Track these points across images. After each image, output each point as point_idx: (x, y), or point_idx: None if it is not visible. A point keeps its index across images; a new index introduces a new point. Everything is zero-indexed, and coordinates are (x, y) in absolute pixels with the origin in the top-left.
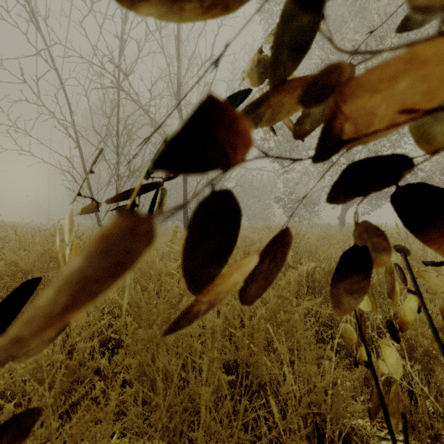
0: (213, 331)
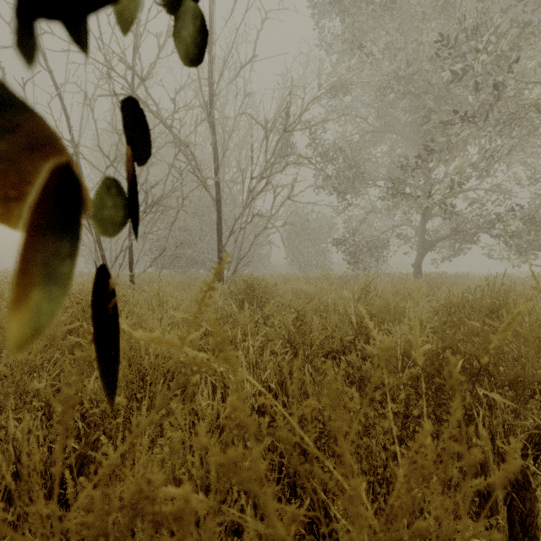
0: None
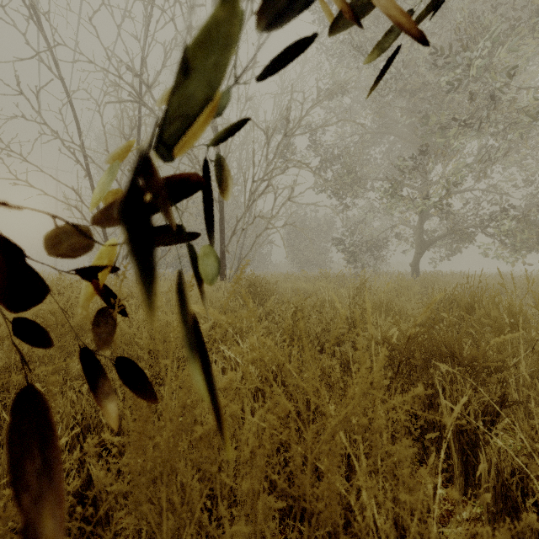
0: (253, 452)
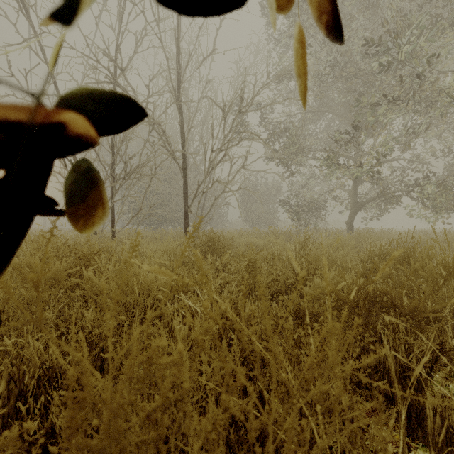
0: (205, 434)
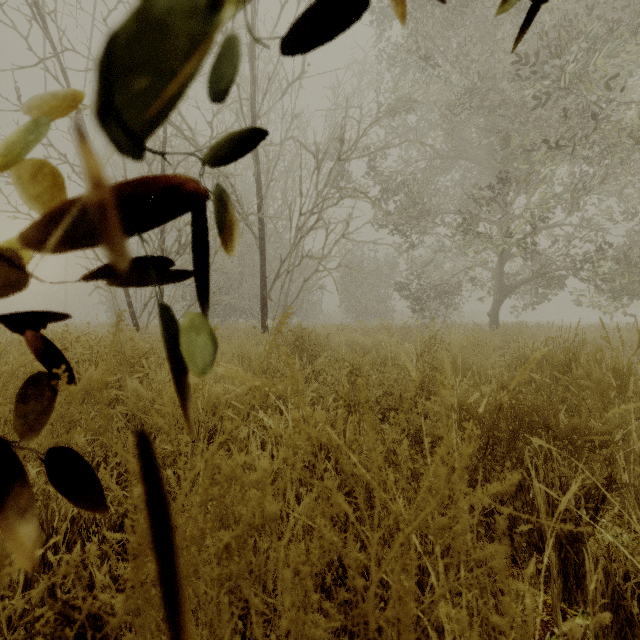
0: (296, 568)
